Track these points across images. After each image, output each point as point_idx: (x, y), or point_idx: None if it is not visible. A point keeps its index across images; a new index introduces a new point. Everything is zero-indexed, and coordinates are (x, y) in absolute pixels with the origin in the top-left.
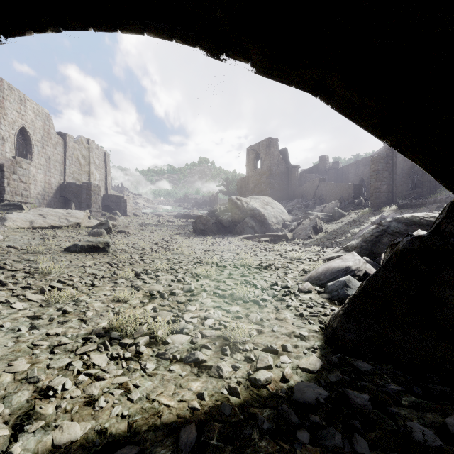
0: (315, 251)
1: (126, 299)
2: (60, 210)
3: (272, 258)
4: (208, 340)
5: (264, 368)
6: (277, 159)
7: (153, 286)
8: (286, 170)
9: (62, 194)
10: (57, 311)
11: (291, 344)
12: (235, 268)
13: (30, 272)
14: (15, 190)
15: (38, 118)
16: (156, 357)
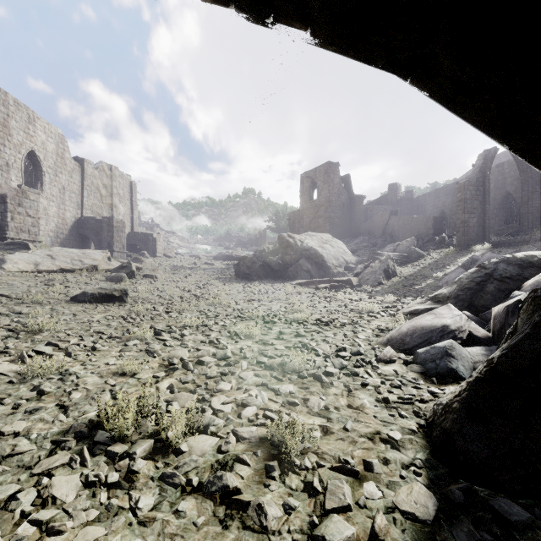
0: (390, 301)
1: (134, 370)
2: (74, 250)
3: (334, 311)
4: (245, 447)
5: (337, 510)
6: (338, 188)
7: (175, 351)
8: (349, 201)
9: (78, 231)
10: (31, 390)
11: (378, 456)
12: (287, 324)
13: (15, 330)
14: (21, 226)
15: (50, 139)
16: (160, 480)
